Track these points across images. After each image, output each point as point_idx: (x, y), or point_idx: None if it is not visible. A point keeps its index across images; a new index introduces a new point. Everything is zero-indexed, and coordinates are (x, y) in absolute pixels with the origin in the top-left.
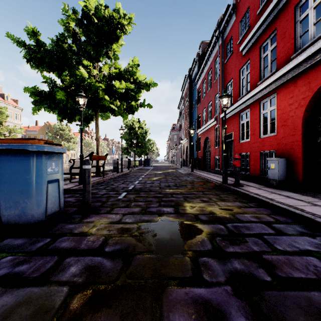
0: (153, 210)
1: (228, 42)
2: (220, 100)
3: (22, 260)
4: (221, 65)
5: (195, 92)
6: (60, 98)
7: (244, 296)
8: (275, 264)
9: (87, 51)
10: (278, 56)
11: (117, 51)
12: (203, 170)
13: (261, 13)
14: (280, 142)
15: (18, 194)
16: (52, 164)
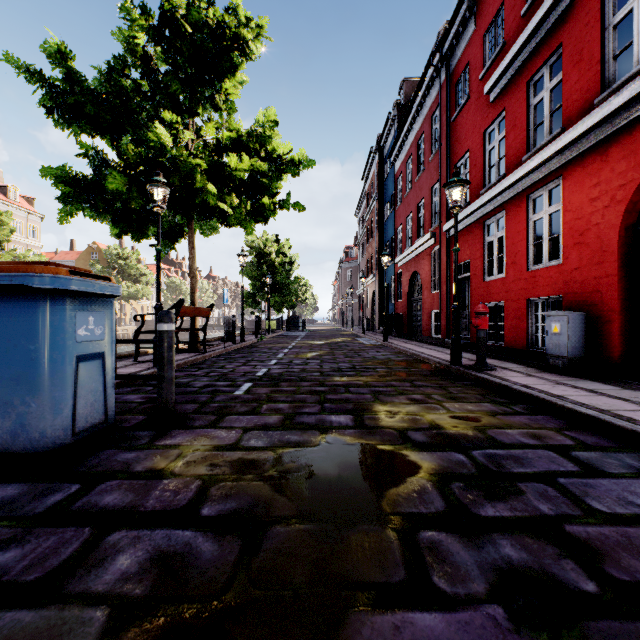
0: (308, 420)
1: (460, 77)
2: (447, 192)
3: (7, 537)
4: (446, 124)
5: (390, 181)
6: (116, 189)
7: (540, 636)
8: (598, 547)
9: (172, 95)
10: (566, 100)
11: (232, 95)
12: (407, 338)
13: (529, 14)
14: (570, 279)
15: (11, 385)
16: (89, 320)
